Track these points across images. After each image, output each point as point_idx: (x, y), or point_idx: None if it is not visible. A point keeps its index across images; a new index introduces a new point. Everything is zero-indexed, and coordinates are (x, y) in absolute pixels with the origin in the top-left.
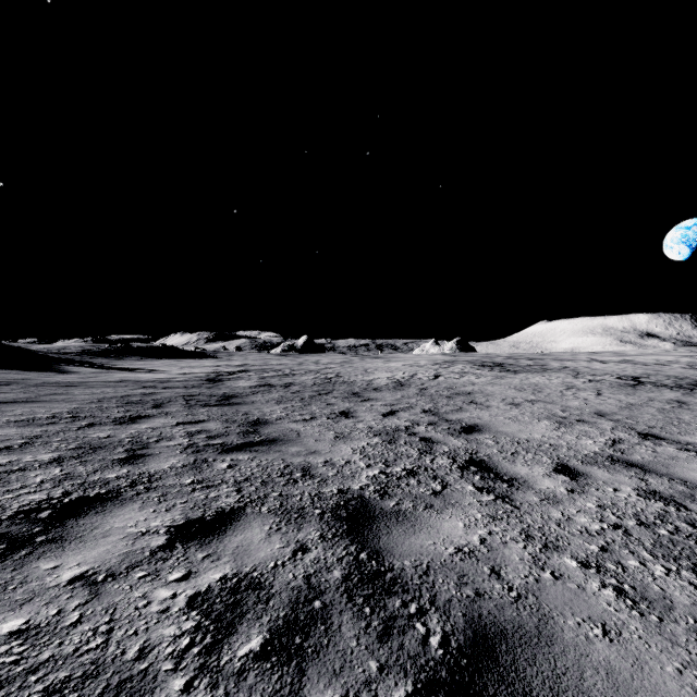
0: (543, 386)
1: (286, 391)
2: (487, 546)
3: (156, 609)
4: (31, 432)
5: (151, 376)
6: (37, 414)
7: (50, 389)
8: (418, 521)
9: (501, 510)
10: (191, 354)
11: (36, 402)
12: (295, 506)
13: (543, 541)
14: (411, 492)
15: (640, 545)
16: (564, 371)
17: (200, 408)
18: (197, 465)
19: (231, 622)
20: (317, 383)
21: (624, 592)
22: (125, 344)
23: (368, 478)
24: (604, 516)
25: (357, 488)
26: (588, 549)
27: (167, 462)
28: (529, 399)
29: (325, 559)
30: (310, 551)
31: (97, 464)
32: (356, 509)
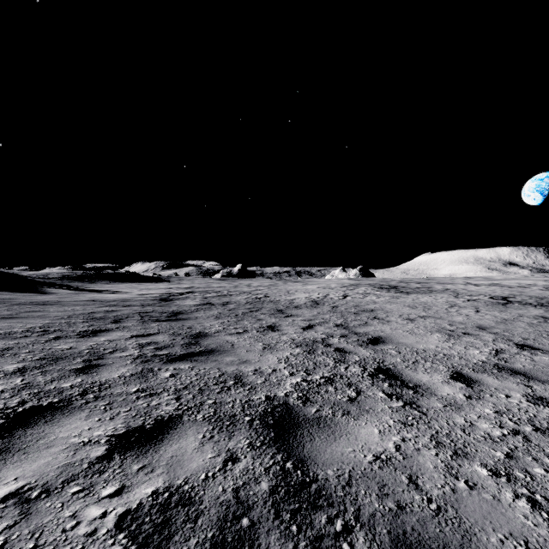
0: (432, 304)
1: (224, 308)
2: (402, 453)
3: (83, 531)
4: (4, 345)
5: (116, 296)
6: (14, 328)
7: (30, 307)
8: (338, 427)
9: (410, 416)
10: (149, 279)
11: (15, 318)
12: (227, 414)
13: (453, 448)
14: (329, 399)
15: (541, 451)
16: (447, 293)
17: (152, 323)
18: (144, 374)
19: (158, 546)
20: (249, 302)
21: (538, 504)
22: (97, 271)
23: (292, 385)
24: (503, 422)
25: (282, 395)
26: (495, 456)
27: (117, 371)
28: (421, 315)
29: (253, 469)
30: (240, 461)
31: (55, 374)
32: (282, 415)
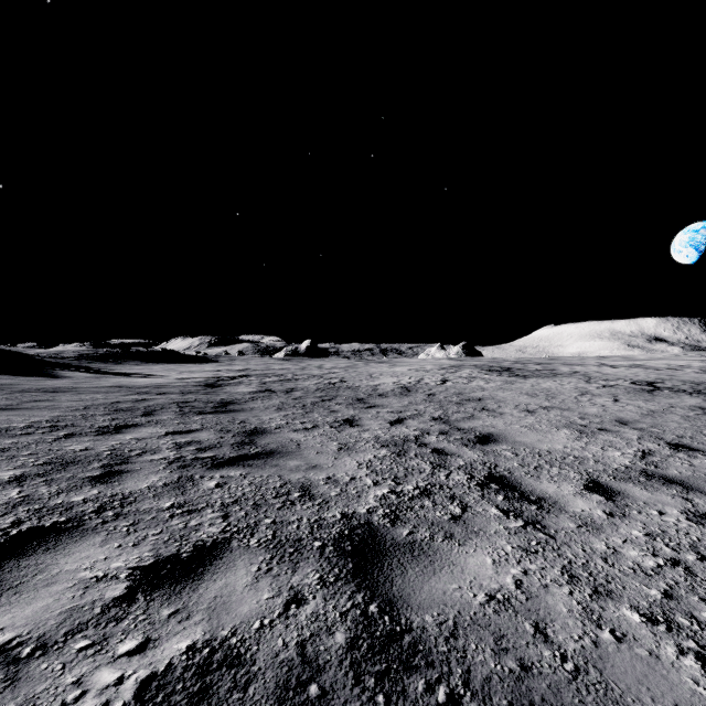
0: (556, 391)
1: (288, 397)
2: (524, 591)
3: (90, 705)
4: None
5: (148, 381)
6: (13, 423)
7: (36, 395)
8: (438, 555)
9: (534, 540)
10: (191, 358)
11: (16, 409)
12: (291, 537)
13: (592, 584)
14: (426, 517)
15: None
16: (575, 376)
17: (194, 416)
18: (181, 484)
19: None
20: (320, 389)
21: None
22: (124, 348)
23: (376, 499)
24: (657, 548)
25: (364, 512)
26: (649, 595)
27: (146, 480)
28: (544, 405)
29: (325, 614)
30: (307, 603)
31: (64, 483)
32: (363, 539)
